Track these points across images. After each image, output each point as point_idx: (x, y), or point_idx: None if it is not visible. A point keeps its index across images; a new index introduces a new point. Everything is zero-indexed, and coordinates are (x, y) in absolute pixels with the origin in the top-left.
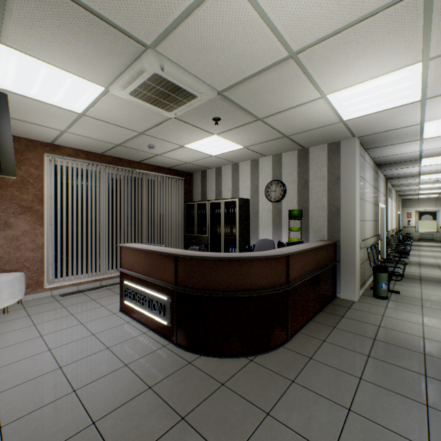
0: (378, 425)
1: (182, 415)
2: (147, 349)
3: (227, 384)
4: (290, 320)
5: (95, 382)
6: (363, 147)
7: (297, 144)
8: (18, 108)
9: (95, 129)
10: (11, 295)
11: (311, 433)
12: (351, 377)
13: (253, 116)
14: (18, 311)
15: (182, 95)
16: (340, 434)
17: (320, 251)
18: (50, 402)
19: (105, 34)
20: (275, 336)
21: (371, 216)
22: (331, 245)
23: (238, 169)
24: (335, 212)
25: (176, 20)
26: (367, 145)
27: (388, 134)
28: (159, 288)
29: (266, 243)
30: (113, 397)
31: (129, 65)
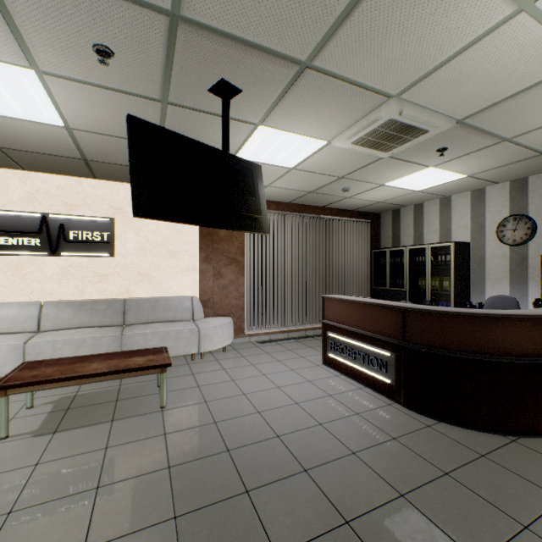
0: None
1: (443, 471)
2: (371, 403)
3: (488, 457)
4: None
5: (335, 421)
6: None
7: None
8: None
9: (296, 180)
10: (228, 337)
11: None
12: None
13: (496, 138)
14: (232, 351)
15: (410, 133)
16: None
17: None
18: (305, 427)
19: (354, 96)
20: None
21: None
22: None
23: (450, 203)
24: None
25: (435, 66)
26: None
27: None
28: (377, 343)
29: (503, 301)
30: (360, 438)
31: (363, 117)
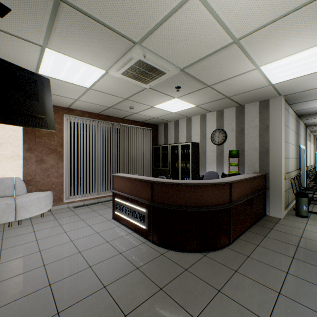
0: (302, 305)
1: (160, 287)
2: (133, 243)
3: (189, 270)
4: (232, 229)
5: (102, 262)
6: (287, 103)
7: (235, 102)
8: (51, 86)
9: (96, 98)
10: (45, 206)
11: (251, 306)
12: (279, 271)
13: (204, 84)
14: (49, 216)
15: (156, 73)
16: (272, 308)
17: (254, 181)
18: (76, 272)
19: (110, 37)
20: (222, 240)
21: (294, 154)
22: (262, 176)
23: (191, 121)
24: (265, 152)
25: (156, 25)
26: (291, 101)
27: (308, 92)
28: (140, 203)
29: (212, 174)
30: (114, 272)
31: (122, 55)
